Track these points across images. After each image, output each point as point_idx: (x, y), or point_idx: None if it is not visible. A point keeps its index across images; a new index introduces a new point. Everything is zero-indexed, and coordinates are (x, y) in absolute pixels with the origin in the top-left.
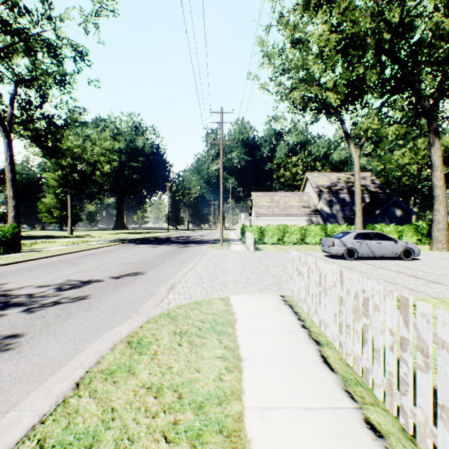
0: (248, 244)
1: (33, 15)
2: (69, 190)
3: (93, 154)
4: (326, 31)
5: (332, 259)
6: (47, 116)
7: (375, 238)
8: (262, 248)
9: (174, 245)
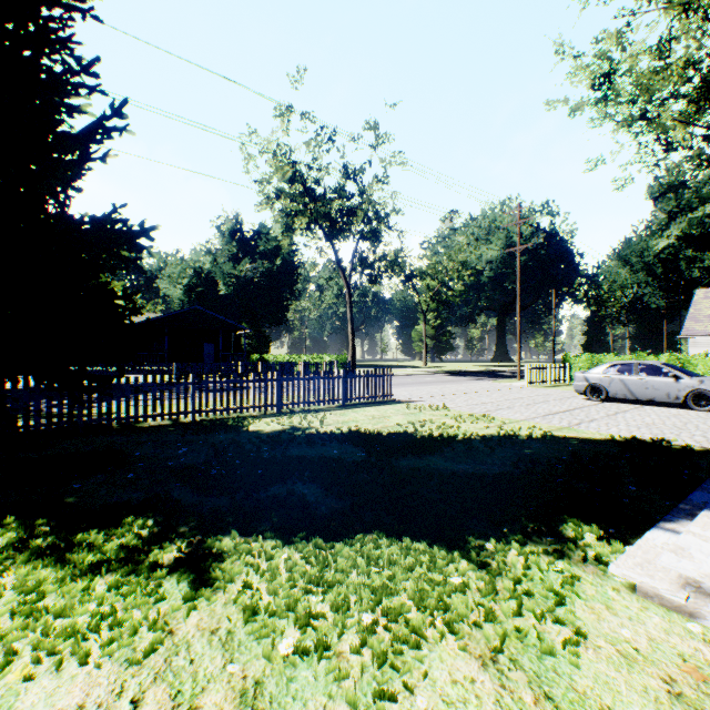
0: (546, 380)
1: (353, 196)
2: (423, 317)
3: (446, 272)
4: (690, 7)
5: (581, 399)
6: (375, 261)
7: (640, 373)
8: (568, 386)
9: (476, 377)
